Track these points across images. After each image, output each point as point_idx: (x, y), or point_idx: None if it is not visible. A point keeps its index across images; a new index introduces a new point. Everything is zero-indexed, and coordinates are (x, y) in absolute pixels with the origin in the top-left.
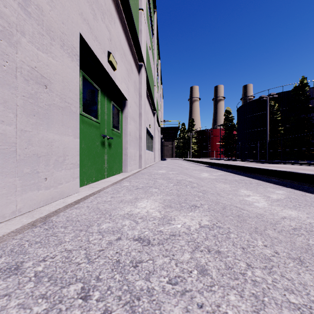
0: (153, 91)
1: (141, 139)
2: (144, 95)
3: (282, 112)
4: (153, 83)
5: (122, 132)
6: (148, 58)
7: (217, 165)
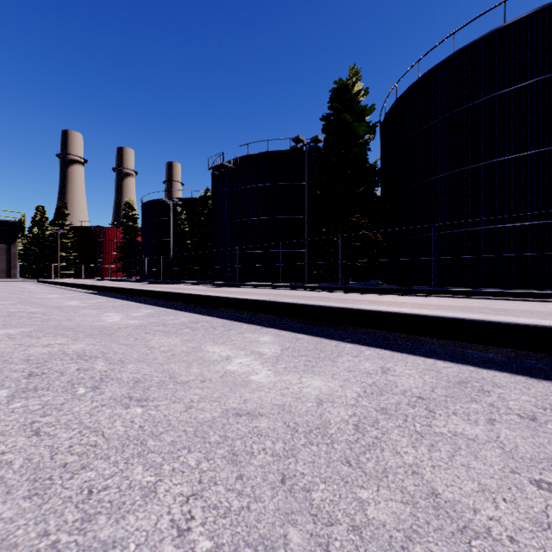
0: None
1: None
2: None
3: (192, 222)
4: None
5: None
6: None
7: (82, 286)
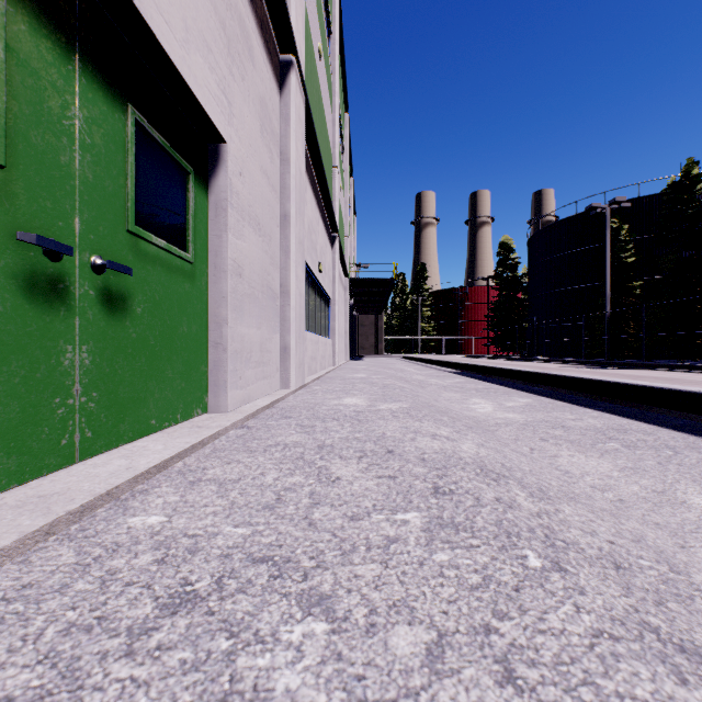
0: (330, 180)
1: (287, 297)
2: (299, 161)
3: (637, 245)
4: (330, 159)
5: (207, 261)
6: (315, 77)
7: (500, 373)
